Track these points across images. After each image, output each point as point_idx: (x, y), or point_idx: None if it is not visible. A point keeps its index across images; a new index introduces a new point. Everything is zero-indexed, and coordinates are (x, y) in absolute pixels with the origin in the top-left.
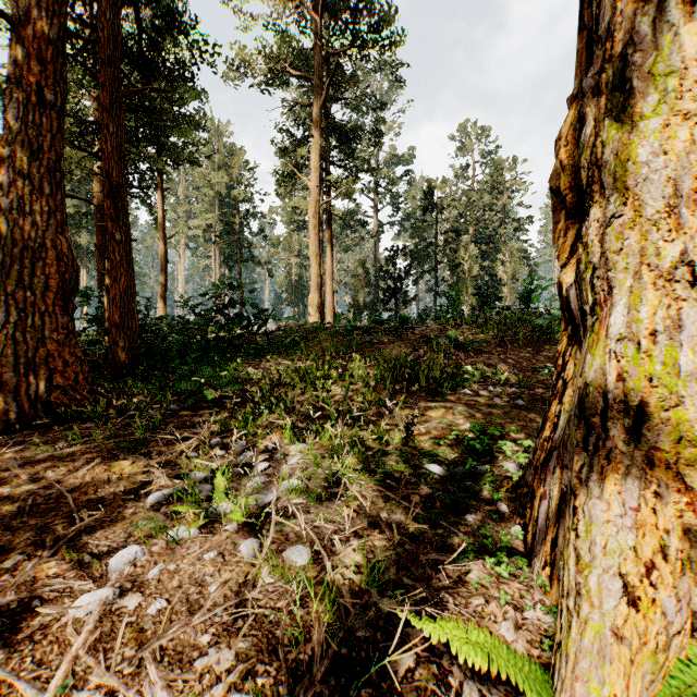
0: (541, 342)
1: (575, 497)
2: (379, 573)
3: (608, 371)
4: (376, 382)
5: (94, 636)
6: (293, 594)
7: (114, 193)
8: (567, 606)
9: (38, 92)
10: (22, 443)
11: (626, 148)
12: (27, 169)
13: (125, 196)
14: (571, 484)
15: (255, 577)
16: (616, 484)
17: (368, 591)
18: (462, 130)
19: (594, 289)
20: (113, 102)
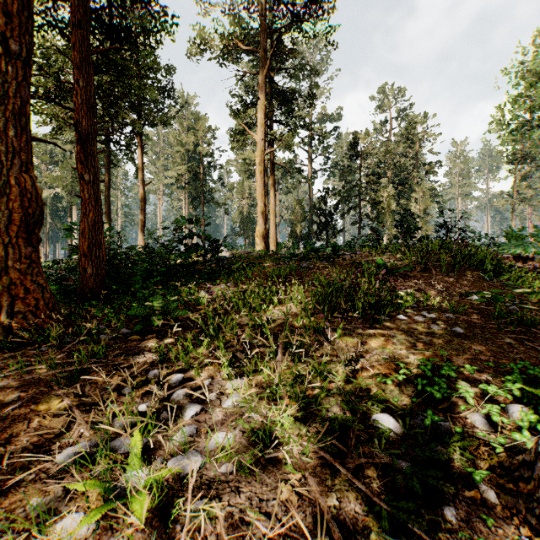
0: (462, 267)
1: None
2: None
3: None
4: (314, 307)
5: None
6: None
7: (83, 139)
8: None
9: (2, 41)
10: None
11: None
12: None
13: (94, 142)
14: None
15: None
16: None
17: None
18: (381, 92)
19: None
20: (83, 61)
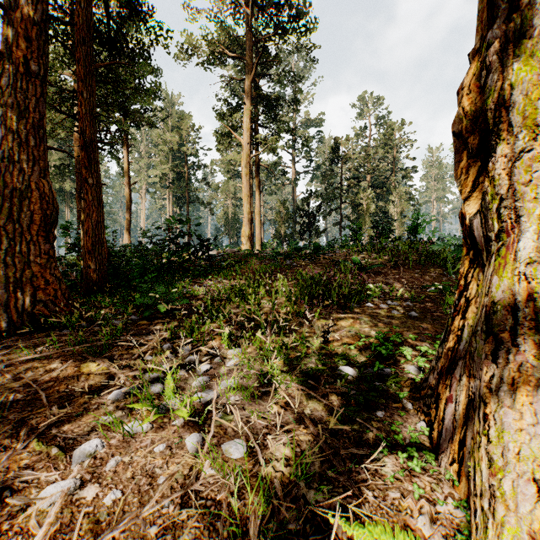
0: (427, 265)
1: (485, 404)
2: (305, 466)
3: (516, 292)
4: (296, 297)
5: (54, 527)
6: (231, 485)
7: (87, 146)
8: (482, 506)
9: (25, 63)
10: (10, 347)
11: (535, 88)
12: (16, 125)
13: (96, 149)
14: (480, 392)
15: (198, 470)
16: (527, 395)
17: (297, 484)
18: (361, 99)
19: (500, 217)
20: (87, 74)
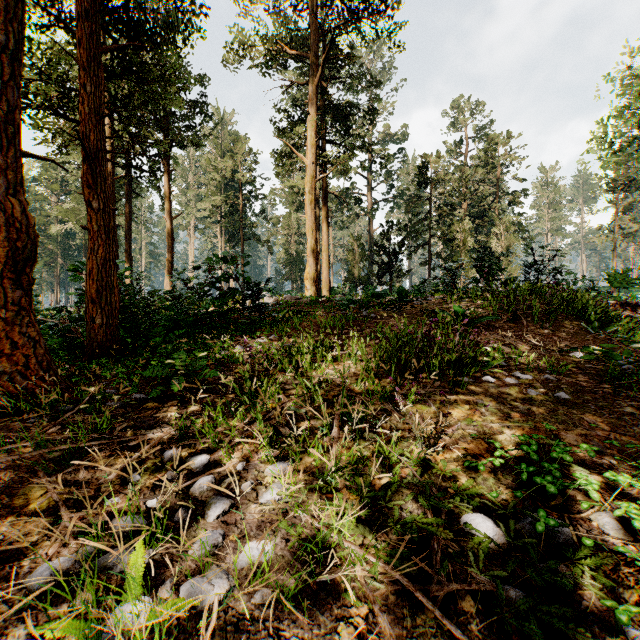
0: (558, 316)
1: None
2: None
3: None
4: (377, 366)
5: None
6: None
7: (91, 157)
8: None
9: None
10: None
11: None
12: None
13: (104, 161)
14: None
15: None
16: None
17: None
18: (455, 107)
19: None
20: (91, 60)
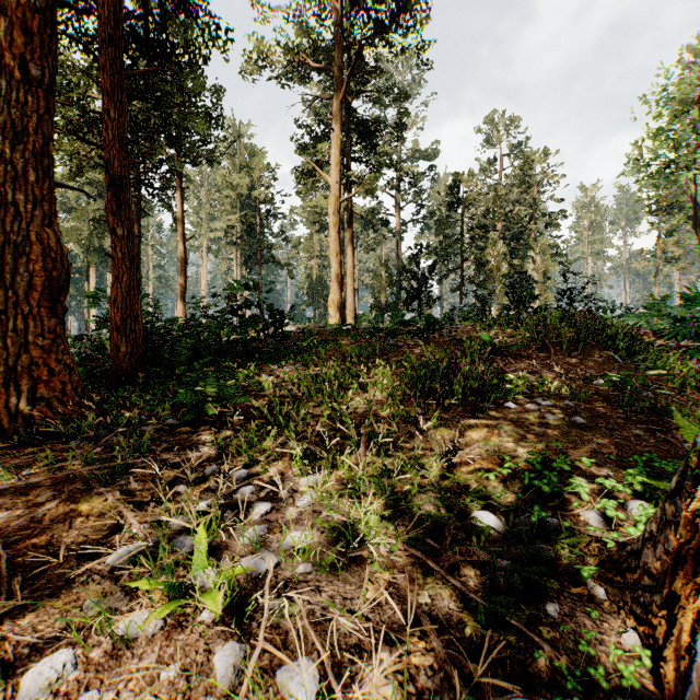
0: (588, 345)
1: None
2: None
3: None
4: (403, 393)
5: None
6: None
7: (115, 184)
8: None
9: (21, 65)
10: None
11: None
12: (9, 153)
13: (128, 188)
14: None
15: None
16: None
17: None
18: (489, 122)
19: None
20: (115, 86)
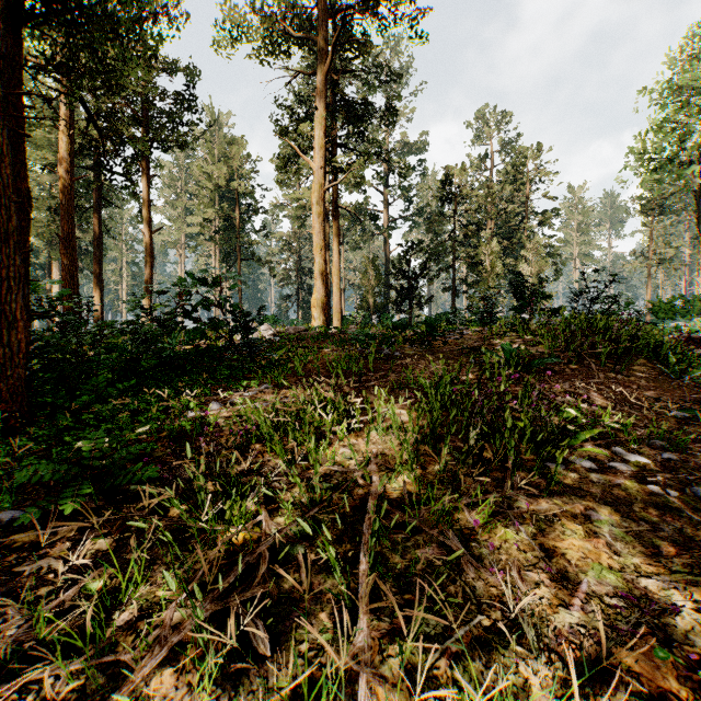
0: (626, 356)
1: None
2: None
3: None
4: (417, 442)
5: None
6: None
7: None
8: None
9: None
10: None
11: None
12: None
13: (1, 128)
14: None
15: None
16: None
17: None
18: (479, 117)
19: None
20: None
